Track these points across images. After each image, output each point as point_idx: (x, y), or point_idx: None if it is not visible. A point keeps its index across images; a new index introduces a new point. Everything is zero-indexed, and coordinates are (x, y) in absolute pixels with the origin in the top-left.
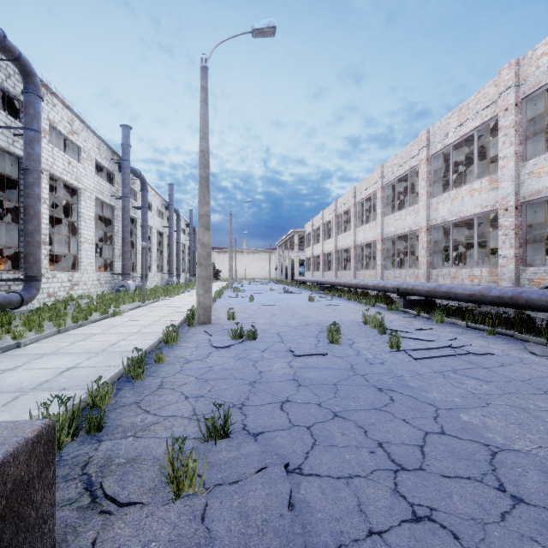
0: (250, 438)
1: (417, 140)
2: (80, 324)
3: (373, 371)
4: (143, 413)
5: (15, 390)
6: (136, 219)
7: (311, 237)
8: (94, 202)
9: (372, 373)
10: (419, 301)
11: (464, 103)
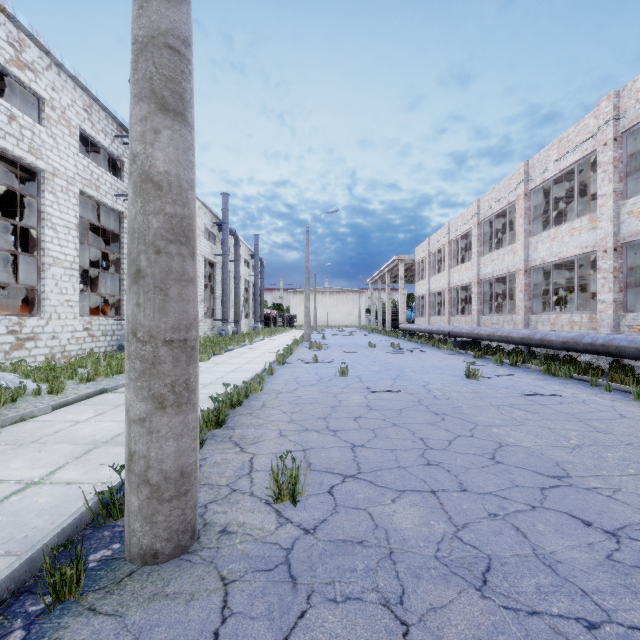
0: None
1: None
2: None
3: None
4: None
5: None
6: None
7: (426, 265)
8: (77, 199)
9: None
10: None
11: None
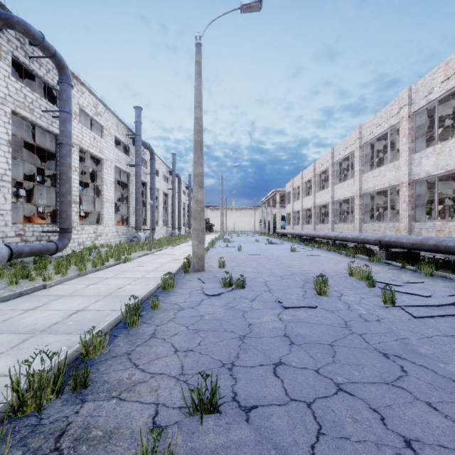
0: (241, 415)
1: (397, 99)
2: (96, 269)
3: (371, 330)
4: (132, 367)
5: (27, 332)
6: (146, 183)
7: (291, 195)
8: (114, 169)
9: (371, 333)
10: (403, 254)
11: (452, 56)
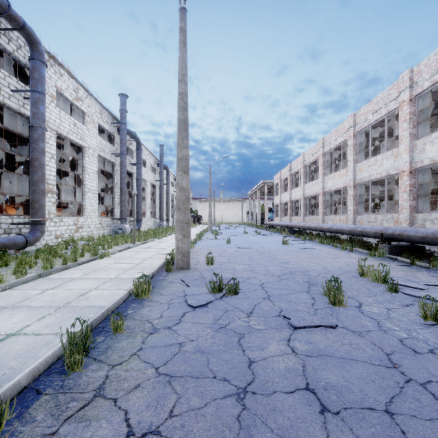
0: None
1: (397, 83)
2: (65, 267)
3: (434, 373)
4: None
5: None
6: (133, 174)
7: (279, 187)
8: (97, 158)
9: (437, 381)
10: (408, 248)
11: None
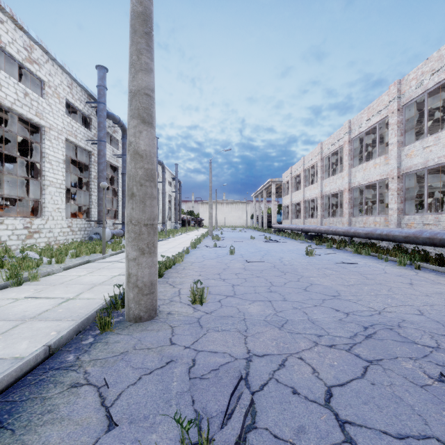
0: None
1: None
2: None
3: None
4: None
5: None
6: (118, 168)
7: (289, 185)
8: (64, 144)
9: None
10: None
11: None
